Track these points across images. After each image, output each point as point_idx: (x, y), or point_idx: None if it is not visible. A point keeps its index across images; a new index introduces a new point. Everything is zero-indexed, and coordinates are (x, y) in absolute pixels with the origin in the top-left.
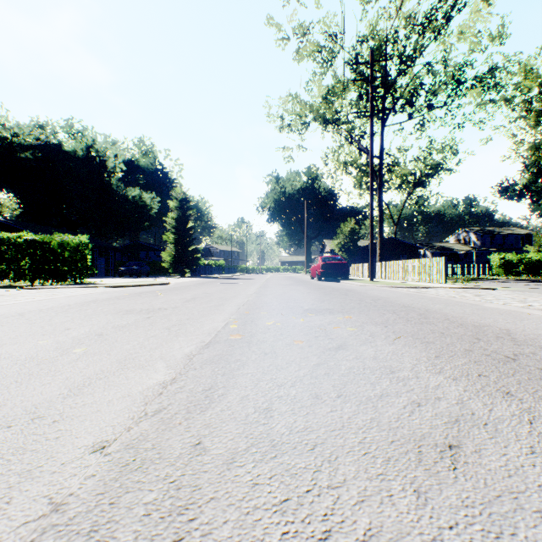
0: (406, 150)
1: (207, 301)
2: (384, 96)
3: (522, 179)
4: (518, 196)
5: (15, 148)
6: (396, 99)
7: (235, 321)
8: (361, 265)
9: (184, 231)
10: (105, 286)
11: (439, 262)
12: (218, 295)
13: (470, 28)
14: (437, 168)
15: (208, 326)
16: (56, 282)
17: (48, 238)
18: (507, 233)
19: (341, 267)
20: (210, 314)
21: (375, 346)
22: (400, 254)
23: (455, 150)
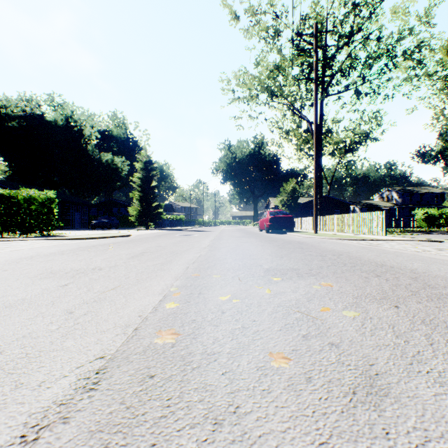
0: (339, 121)
1: (154, 257)
2: (324, 69)
3: (438, 145)
4: (434, 161)
5: (3, 118)
6: (335, 72)
7: (177, 293)
8: (302, 219)
9: (148, 189)
10: (65, 239)
11: (380, 216)
12: (171, 248)
13: (401, 8)
14: (364, 137)
15: (134, 305)
16: (22, 234)
17: (15, 193)
18: (424, 192)
19: (287, 220)
20: (149, 278)
21: (446, 382)
22: (334, 209)
23: (380, 121)
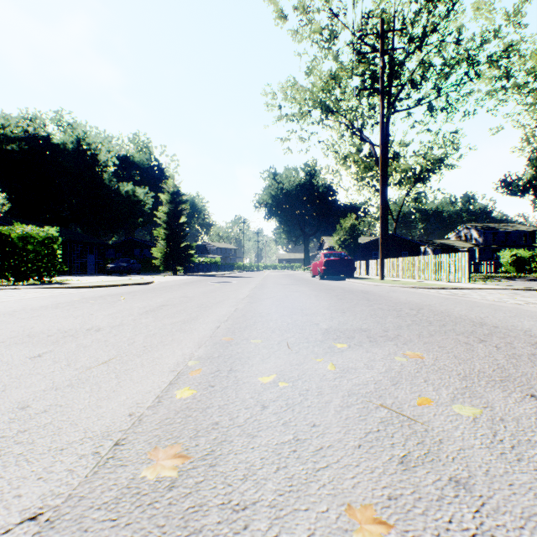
0: (407, 144)
1: (175, 312)
2: (391, 79)
3: (526, 174)
4: (522, 192)
5: (1, 140)
6: (404, 83)
7: (196, 370)
8: (364, 262)
9: (176, 226)
10: (68, 287)
11: (461, 259)
12: (199, 299)
13: (485, 3)
14: (438, 164)
15: (128, 392)
16: (16, 281)
17: (7, 230)
18: (510, 229)
19: (346, 264)
20: (161, 344)
21: None
22: (401, 251)
23: (456, 144)
